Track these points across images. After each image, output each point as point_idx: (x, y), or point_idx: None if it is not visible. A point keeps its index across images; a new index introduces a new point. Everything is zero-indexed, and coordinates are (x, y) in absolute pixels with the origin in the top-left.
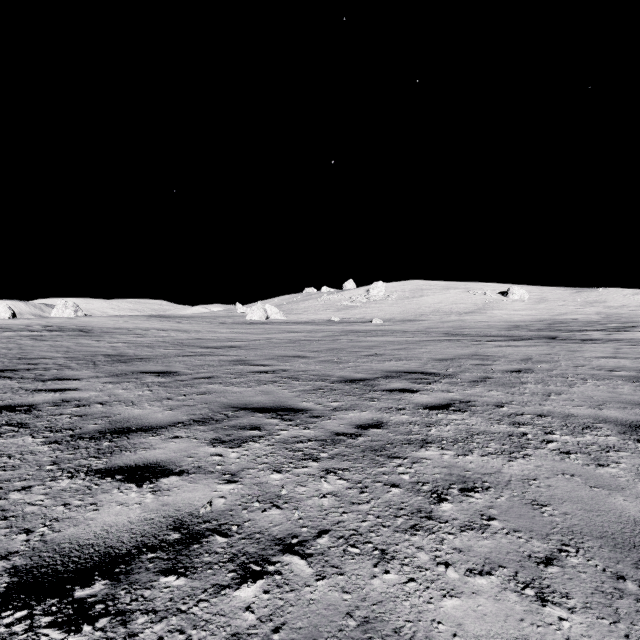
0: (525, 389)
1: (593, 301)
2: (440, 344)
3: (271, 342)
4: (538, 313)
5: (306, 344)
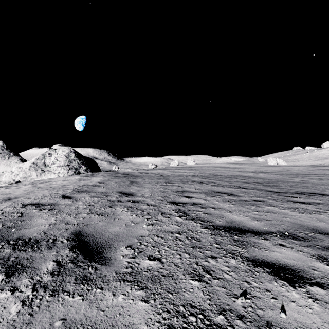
0: None
1: None
2: None
3: (292, 171)
4: None
5: (304, 171)
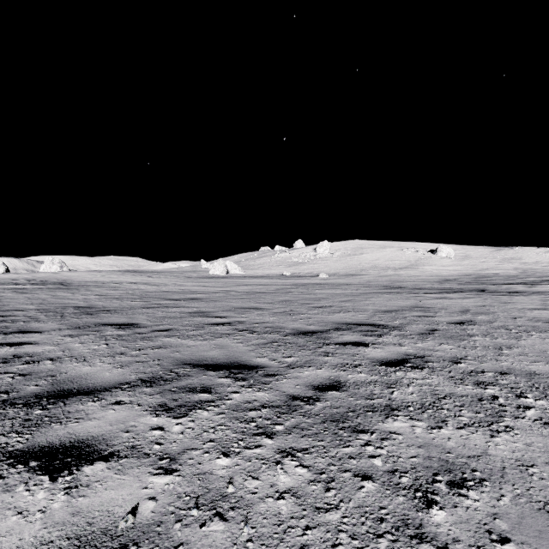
0: (475, 342)
1: (510, 258)
2: (382, 296)
3: (230, 294)
4: (463, 268)
5: (261, 296)
